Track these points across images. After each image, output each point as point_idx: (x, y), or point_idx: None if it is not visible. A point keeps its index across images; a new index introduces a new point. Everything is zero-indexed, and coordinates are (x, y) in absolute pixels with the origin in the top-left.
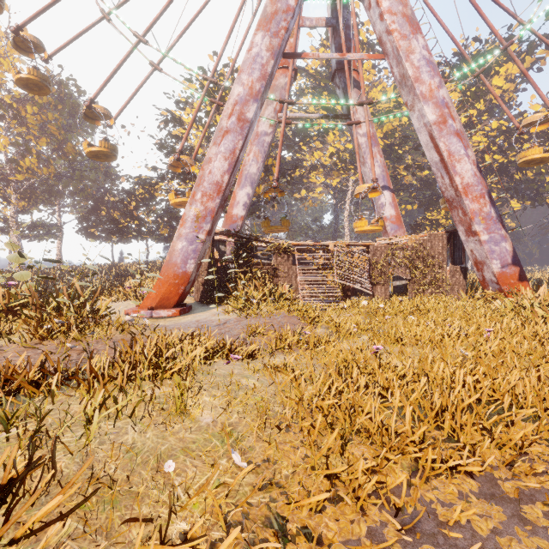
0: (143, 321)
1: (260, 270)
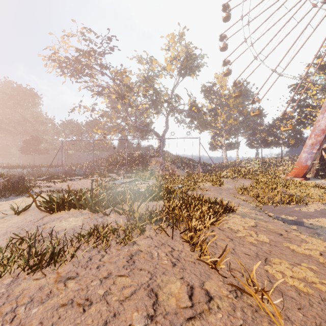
0: None
1: None
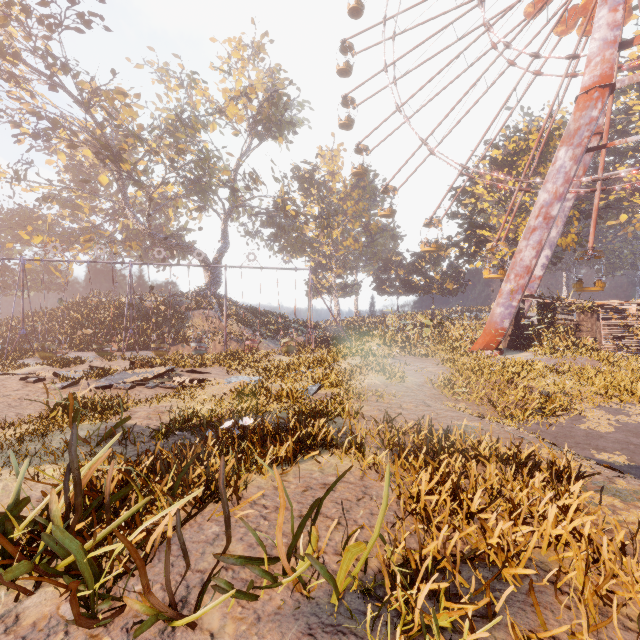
0: None
1: (562, 326)
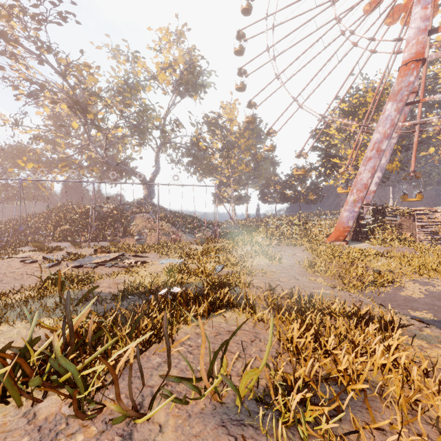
0: None
1: (389, 225)
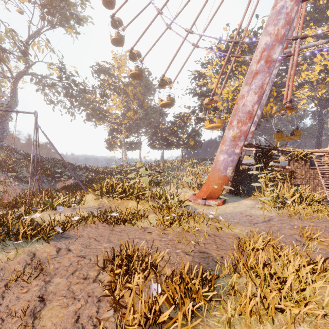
0: (200, 207)
1: (278, 173)
